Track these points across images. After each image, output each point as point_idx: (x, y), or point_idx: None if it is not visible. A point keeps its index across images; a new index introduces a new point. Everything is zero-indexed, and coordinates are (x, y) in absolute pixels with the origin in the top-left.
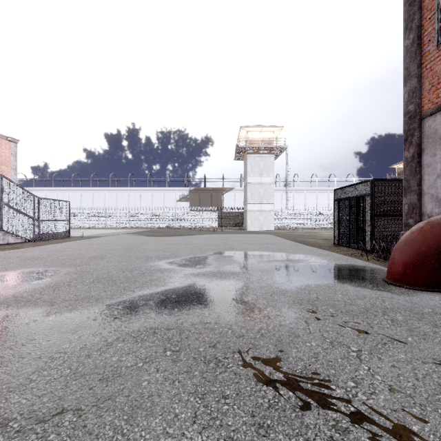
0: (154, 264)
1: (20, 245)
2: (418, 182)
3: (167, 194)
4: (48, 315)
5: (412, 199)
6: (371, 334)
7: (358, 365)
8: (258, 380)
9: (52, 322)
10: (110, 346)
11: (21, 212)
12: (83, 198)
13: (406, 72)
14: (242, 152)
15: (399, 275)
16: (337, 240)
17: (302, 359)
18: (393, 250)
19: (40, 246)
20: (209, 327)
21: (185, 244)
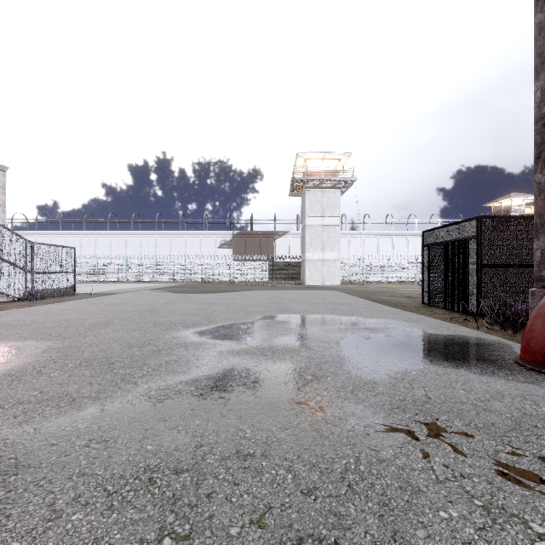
0: (177, 335)
1: (4, 306)
2: None
3: (204, 239)
4: None
5: None
6: None
7: None
8: None
9: None
10: (54, 523)
11: (8, 262)
12: (98, 244)
13: (538, 60)
14: (300, 186)
15: (544, 356)
16: (428, 298)
17: None
18: (532, 317)
19: (30, 307)
20: (252, 466)
21: (224, 304)
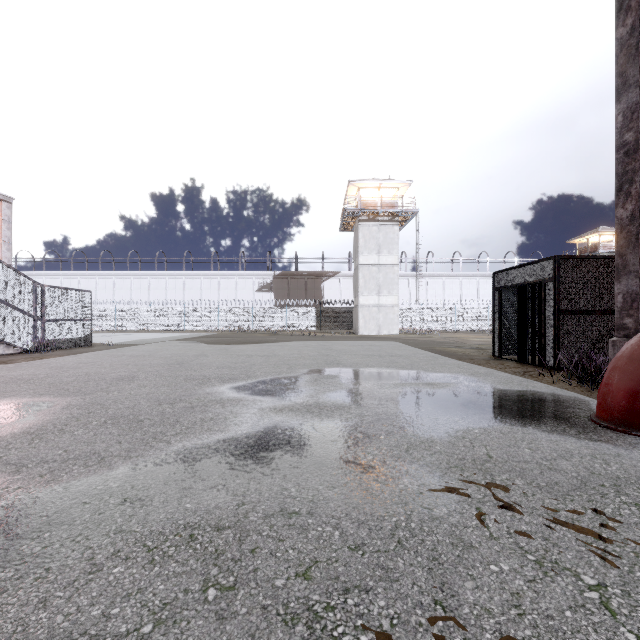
0: (211, 391)
1: (11, 358)
2: None
3: (240, 281)
4: (1, 496)
5: (630, 285)
6: (610, 541)
7: (613, 629)
8: None
9: (1, 512)
10: (96, 575)
11: (15, 307)
12: (116, 287)
13: (619, 80)
14: (352, 219)
15: (621, 412)
16: (499, 350)
17: (490, 610)
18: (609, 370)
19: (41, 359)
20: (298, 524)
21: (264, 356)
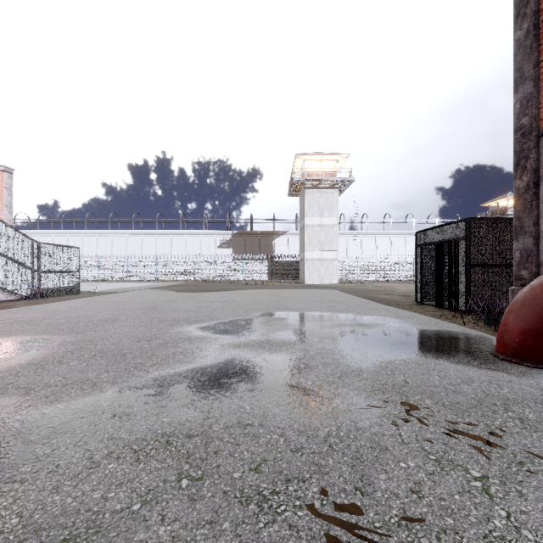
0: (181, 331)
1: (12, 304)
2: (535, 220)
3: (204, 239)
4: (16, 412)
5: (526, 243)
6: (495, 445)
7: (489, 507)
8: (329, 541)
9: (17, 424)
10: (95, 470)
11: (15, 261)
12: (99, 243)
13: (517, 74)
14: (298, 186)
15: (515, 347)
16: (421, 296)
17: (397, 494)
18: (506, 313)
19: (38, 305)
20: (251, 433)
21: (224, 302)
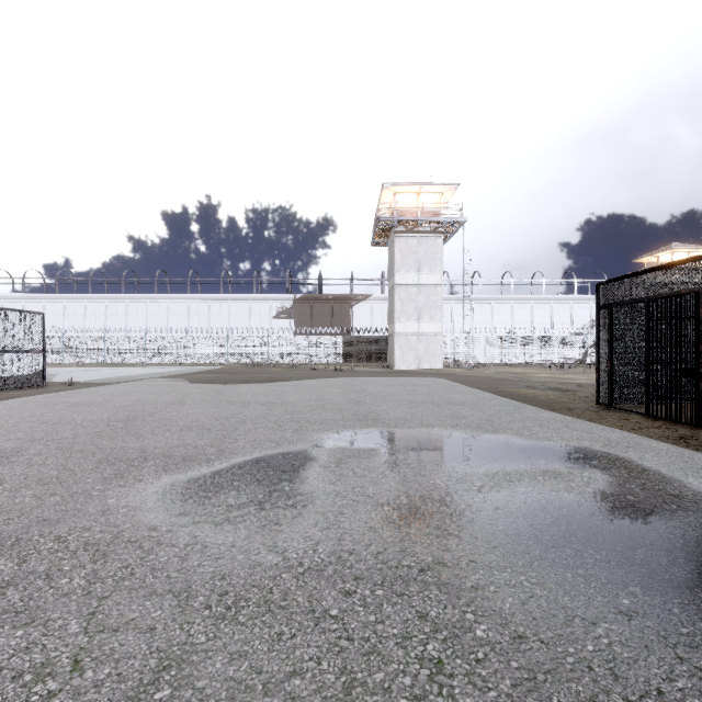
0: (117, 503)
1: None
2: None
3: (255, 306)
4: None
5: None
6: None
7: None
8: None
9: None
10: None
11: None
12: (109, 312)
13: None
14: (386, 231)
15: None
16: (609, 395)
17: None
18: None
19: None
20: None
21: (267, 404)
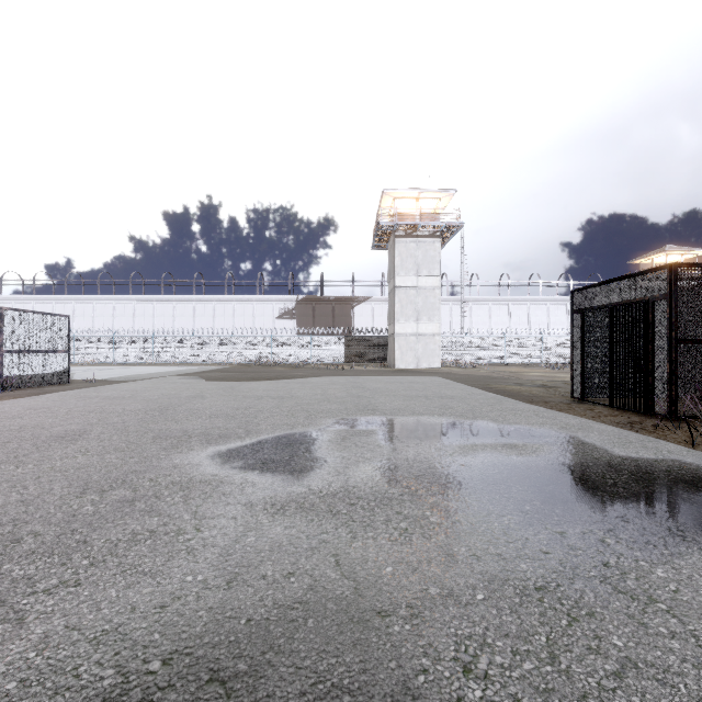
0: (182, 462)
1: None
2: None
3: (258, 307)
4: None
5: None
6: None
7: None
8: None
9: None
10: None
11: None
12: (116, 313)
13: None
14: (386, 235)
15: None
16: (581, 390)
17: None
18: None
19: None
20: None
21: (278, 398)
